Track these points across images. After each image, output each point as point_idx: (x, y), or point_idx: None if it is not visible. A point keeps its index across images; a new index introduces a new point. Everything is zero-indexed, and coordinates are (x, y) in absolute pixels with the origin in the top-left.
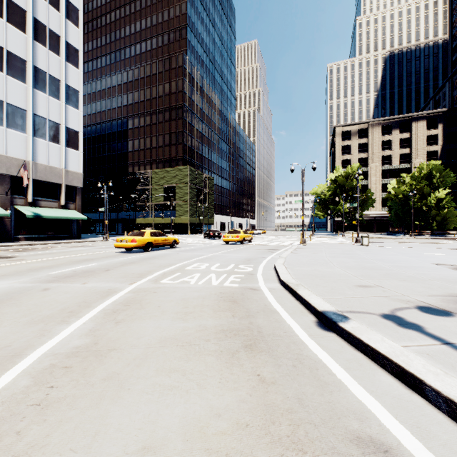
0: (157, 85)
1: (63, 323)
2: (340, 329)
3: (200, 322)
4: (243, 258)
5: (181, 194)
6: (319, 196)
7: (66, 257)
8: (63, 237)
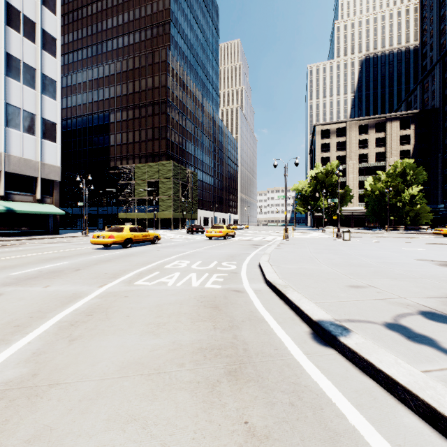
0: (140, 79)
1: (1, 344)
2: (341, 345)
3: (174, 337)
4: (226, 255)
5: (164, 189)
6: (300, 192)
7: (36, 255)
8: (39, 232)
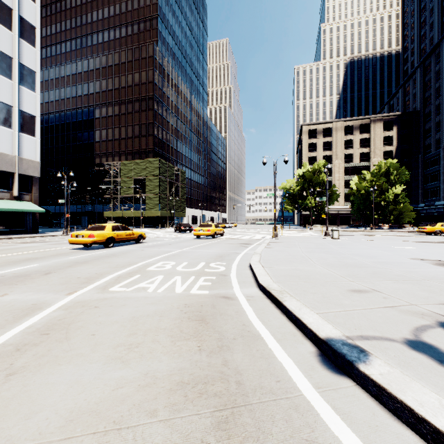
0: (126, 74)
1: None
2: (361, 376)
3: (148, 365)
4: (215, 255)
5: (151, 187)
6: (288, 190)
7: (5, 256)
8: (17, 231)
